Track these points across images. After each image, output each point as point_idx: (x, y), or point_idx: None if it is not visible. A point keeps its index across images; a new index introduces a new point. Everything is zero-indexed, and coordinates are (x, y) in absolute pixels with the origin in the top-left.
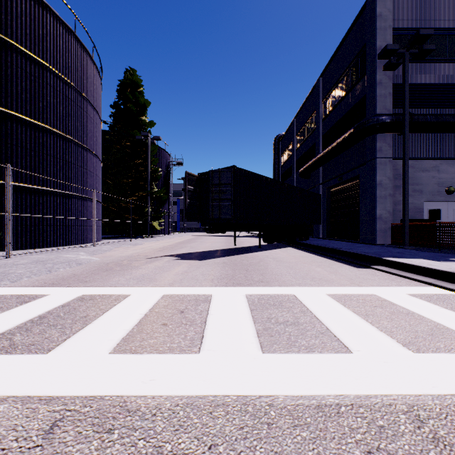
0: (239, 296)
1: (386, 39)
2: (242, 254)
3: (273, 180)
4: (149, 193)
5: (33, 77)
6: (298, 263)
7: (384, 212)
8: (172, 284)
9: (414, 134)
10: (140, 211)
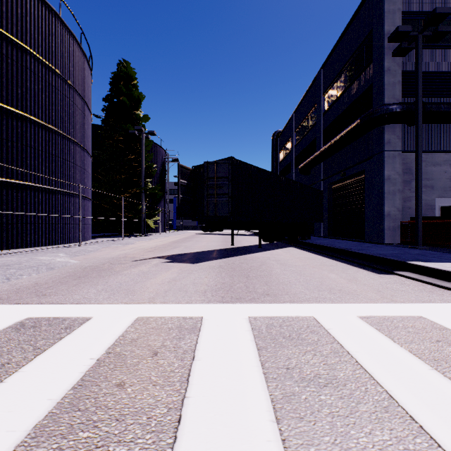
0: (239, 321)
1: (395, 23)
2: (240, 255)
3: (274, 174)
4: (143, 189)
5: (10, 60)
6: (306, 267)
7: (393, 209)
8: (152, 299)
9: (424, 126)
10: (134, 209)
